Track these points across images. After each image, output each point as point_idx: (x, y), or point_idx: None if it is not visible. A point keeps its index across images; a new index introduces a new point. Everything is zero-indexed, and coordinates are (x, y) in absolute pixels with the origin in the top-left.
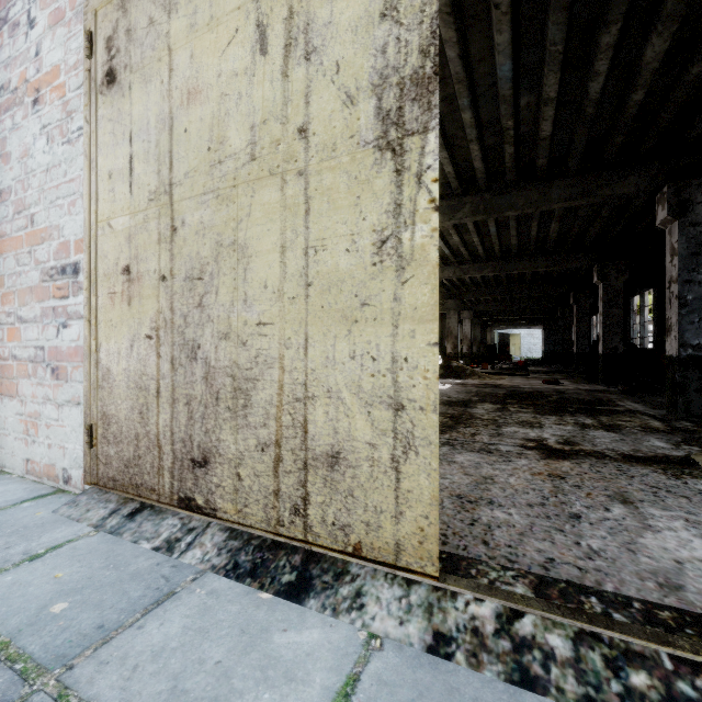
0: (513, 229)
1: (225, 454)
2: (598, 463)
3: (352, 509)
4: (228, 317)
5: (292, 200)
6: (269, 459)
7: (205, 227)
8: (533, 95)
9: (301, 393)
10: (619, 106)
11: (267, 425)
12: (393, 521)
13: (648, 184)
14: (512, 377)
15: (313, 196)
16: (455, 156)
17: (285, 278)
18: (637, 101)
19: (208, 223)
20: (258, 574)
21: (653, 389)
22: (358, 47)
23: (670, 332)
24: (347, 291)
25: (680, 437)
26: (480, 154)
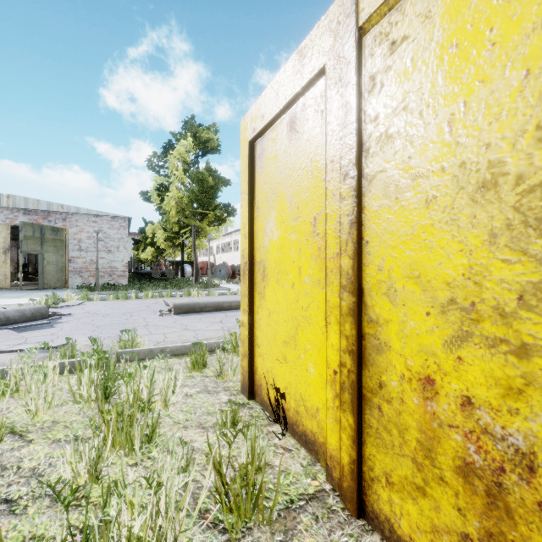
0: None
1: None
2: None
3: (0, 284)
4: None
5: None
6: None
7: None
8: None
9: None
10: None
11: None
12: (5, 285)
13: None
14: None
15: None
16: None
17: None
18: None
19: None
20: None
21: None
22: (1, 244)
23: None
24: None
25: None
26: None
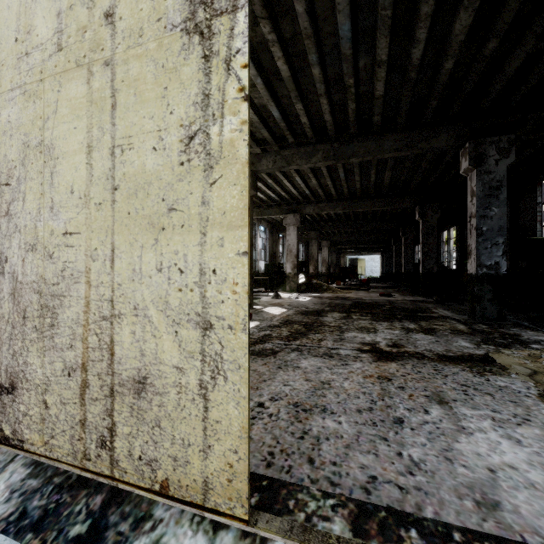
0: (357, 175)
1: (32, 379)
2: (419, 363)
3: (159, 442)
4: (35, 226)
5: (98, 93)
6: (75, 384)
7: (12, 127)
8: (369, 58)
9: (107, 310)
10: (434, 74)
11: (73, 346)
12: (201, 456)
13: (455, 141)
14: (358, 291)
15: (119, 89)
16: (309, 109)
17: (91, 181)
18: (448, 69)
19: (15, 122)
20: (44, 526)
21: (457, 299)
22: None
23: (471, 256)
24: (154, 194)
25: (479, 337)
26: (329, 107)
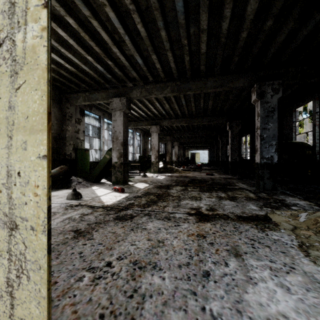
0: (193, 103)
1: None
2: (224, 223)
3: None
4: None
5: None
6: None
7: None
8: (196, 27)
9: None
10: (236, 41)
11: None
12: None
13: (248, 83)
14: (194, 172)
15: None
16: (161, 59)
17: None
18: (244, 38)
19: None
20: None
21: (250, 177)
22: None
23: (257, 152)
24: None
25: (262, 202)
26: (173, 59)
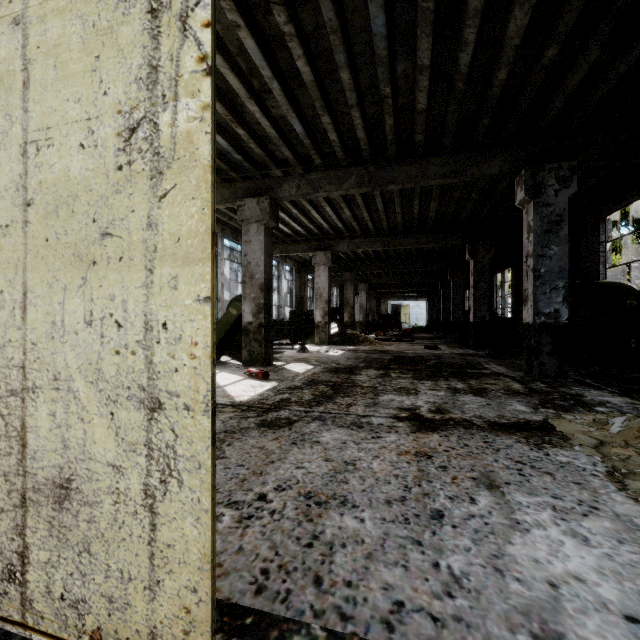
0: (398, 206)
1: None
2: (466, 434)
3: (88, 574)
4: None
5: (4, 65)
6: None
7: None
8: (409, 63)
9: (17, 381)
10: (485, 86)
11: None
12: (146, 595)
13: (510, 167)
14: (400, 343)
15: (33, 58)
16: (339, 123)
17: None
18: (501, 80)
19: None
20: None
21: (512, 353)
22: None
23: (527, 302)
24: (81, 212)
25: (537, 399)
26: (362, 122)
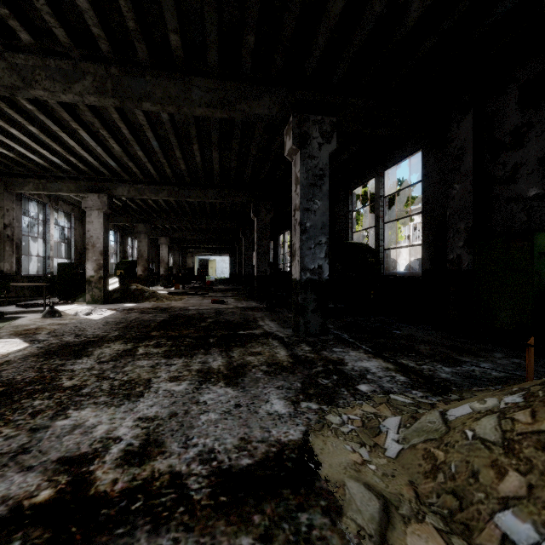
0: (177, 149)
1: None
2: None
3: None
4: None
5: None
6: None
7: None
8: None
9: None
10: None
11: None
12: None
13: (279, 111)
14: (192, 297)
15: None
16: None
17: None
18: None
19: None
20: None
21: (287, 304)
22: None
23: (295, 257)
24: None
25: (300, 378)
26: None
